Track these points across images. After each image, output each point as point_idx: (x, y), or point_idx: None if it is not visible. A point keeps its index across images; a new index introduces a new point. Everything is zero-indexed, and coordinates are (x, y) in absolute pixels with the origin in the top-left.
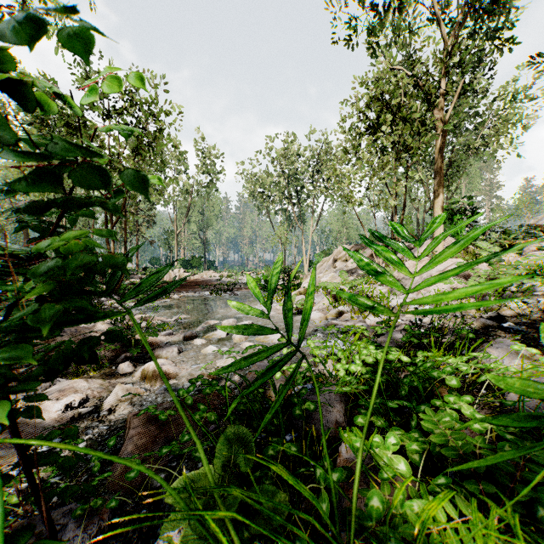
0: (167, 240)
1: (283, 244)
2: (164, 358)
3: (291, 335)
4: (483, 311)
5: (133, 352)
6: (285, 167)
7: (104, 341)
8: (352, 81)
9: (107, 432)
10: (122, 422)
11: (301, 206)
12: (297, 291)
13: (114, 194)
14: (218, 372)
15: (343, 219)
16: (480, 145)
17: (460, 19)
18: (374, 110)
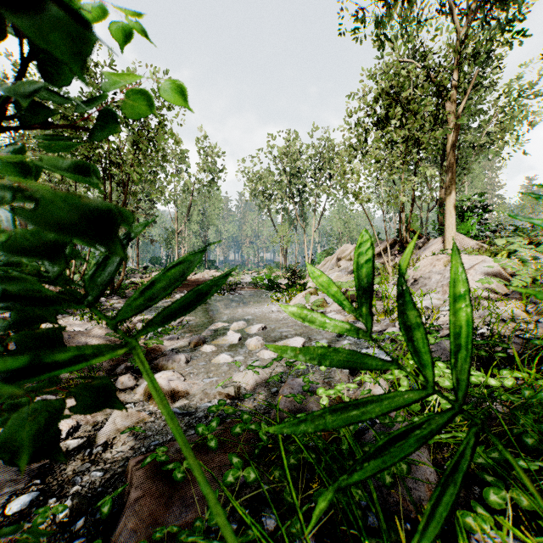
0: (167, 239)
1: (285, 243)
2: (170, 368)
3: (426, 376)
4: (533, 314)
5: (135, 363)
6: (286, 166)
7: (77, 407)
8: (359, 73)
9: (101, 481)
10: (121, 465)
11: (303, 204)
12: (307, 290)
13: (104, 125)
14: (280, 431)
15: (345, 218)
16: (486, 143)
17: (473, 8)
18: (383, 104)
